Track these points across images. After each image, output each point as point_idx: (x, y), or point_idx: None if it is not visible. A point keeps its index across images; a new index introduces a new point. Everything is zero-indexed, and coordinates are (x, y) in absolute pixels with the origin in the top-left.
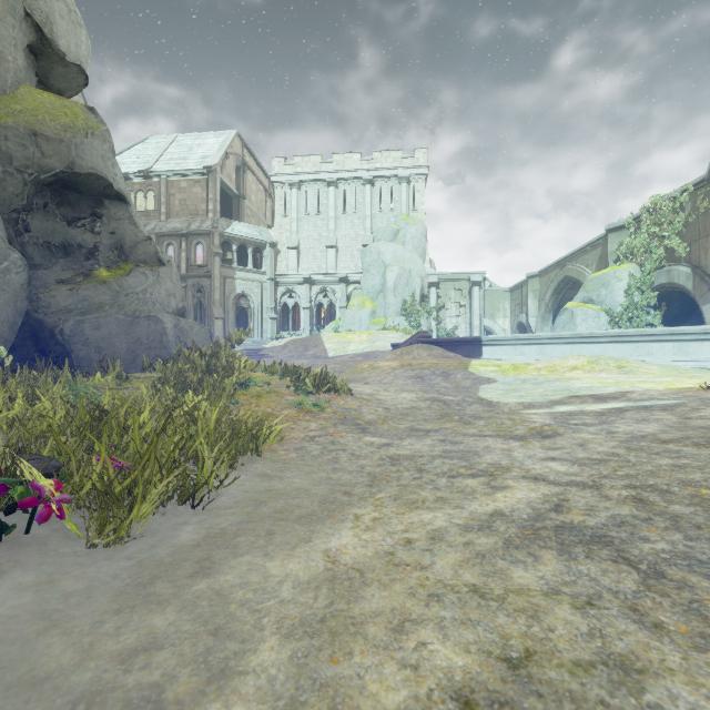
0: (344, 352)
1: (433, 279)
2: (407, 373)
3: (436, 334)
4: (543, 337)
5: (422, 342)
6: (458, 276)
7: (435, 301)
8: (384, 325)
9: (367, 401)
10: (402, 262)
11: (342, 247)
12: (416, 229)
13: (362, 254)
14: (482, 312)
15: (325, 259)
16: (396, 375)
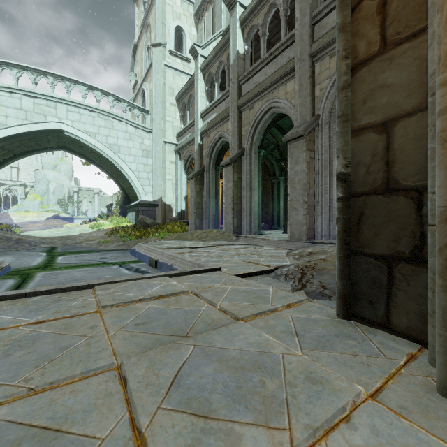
0: (23, 221)
1: (75, 189)
2: (44, 226)
3: (77, 213)
4: (88, 218)
5: (56, 218)
6: (88, 189)
7: (77, 199)
8: (47, 209)
9: (26, 229)
10: (58, 180)
11: (22, 168)
12: (67, 166)
13: (35, 173)
14: (99, 205)
15: (10, 172)
16: (40, 227)
